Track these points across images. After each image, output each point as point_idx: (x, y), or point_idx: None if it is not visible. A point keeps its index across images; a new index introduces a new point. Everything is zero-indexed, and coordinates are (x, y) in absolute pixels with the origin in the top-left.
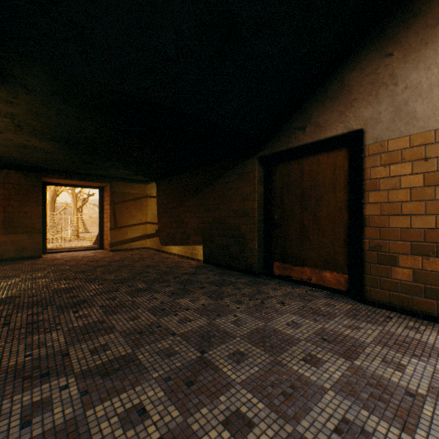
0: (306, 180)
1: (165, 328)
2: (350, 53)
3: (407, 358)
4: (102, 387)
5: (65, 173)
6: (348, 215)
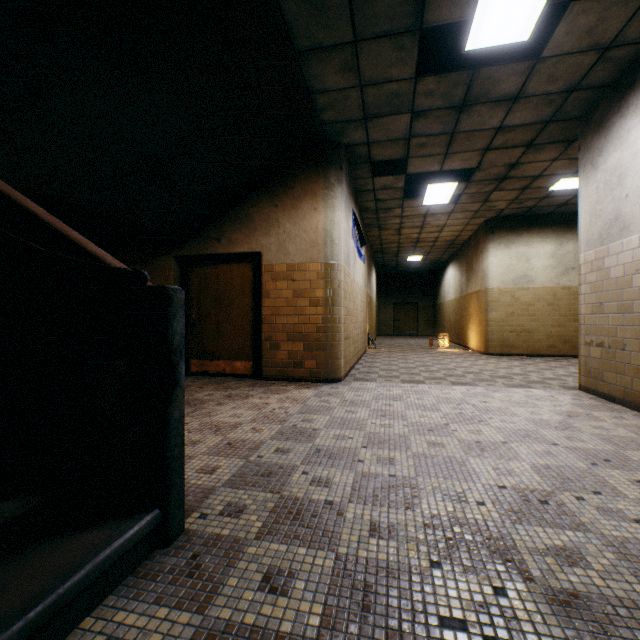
0: (222, 284)
1: None
2: (253, 193)
3: (273, 395)
4: None
5: None
6: (253, 315)
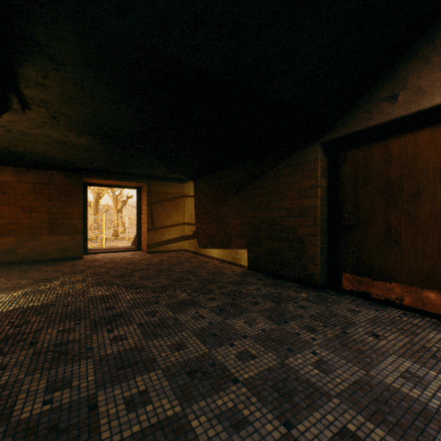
0: (394, 168)
1: (221, 367)
2: None
3: None
4: None
5: (104, 172)
6: None
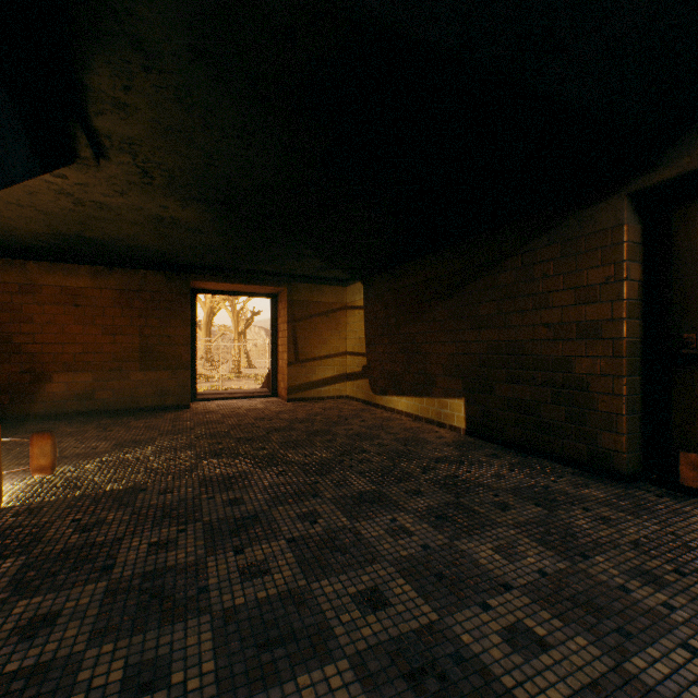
0: None
1: (478, 668)
2: None
3: None
4: None
5: (222, 271)
6: None
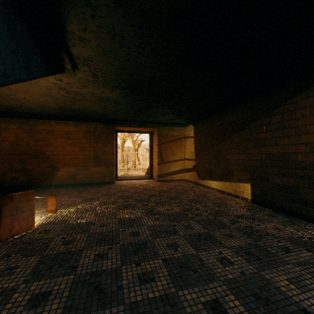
0: None
1: None
2: None
3: None
4: None
5: (128, 121)
6: None
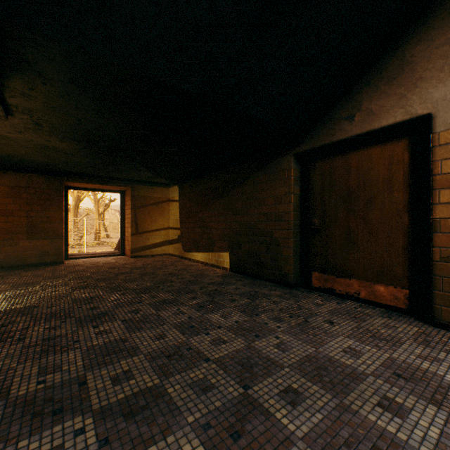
0: (353, 178)
1: (196, 351)
2: (413, 22)
3: None
4: (125, 433)
5: (86, 176)
6: (409, 218)
